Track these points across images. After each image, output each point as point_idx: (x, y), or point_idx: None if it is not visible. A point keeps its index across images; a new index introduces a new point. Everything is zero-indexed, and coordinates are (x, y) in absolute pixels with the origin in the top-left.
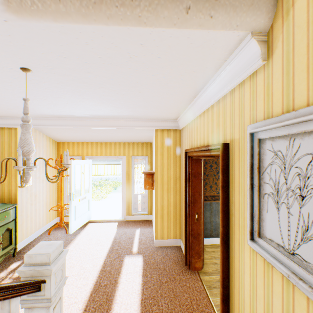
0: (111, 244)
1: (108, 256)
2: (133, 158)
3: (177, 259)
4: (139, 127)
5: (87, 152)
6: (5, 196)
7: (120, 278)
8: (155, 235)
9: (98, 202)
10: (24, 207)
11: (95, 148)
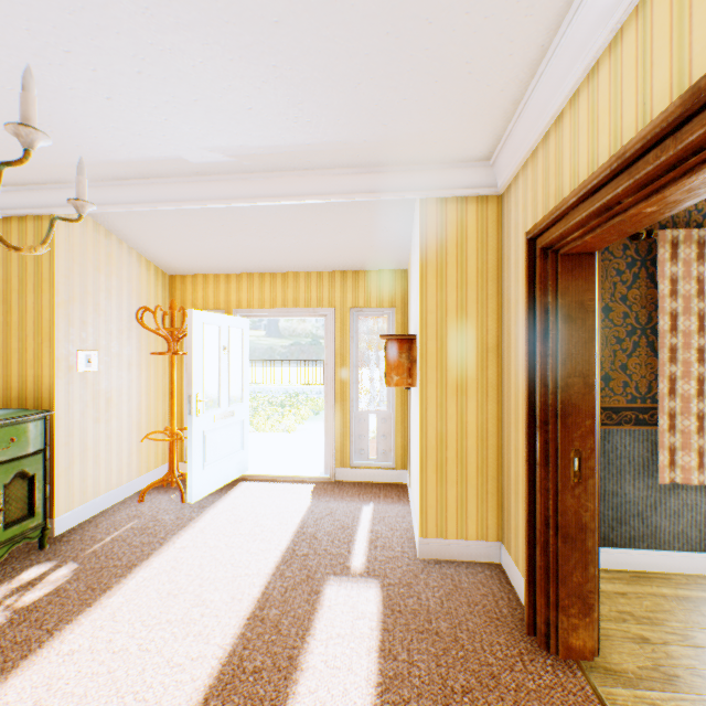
0: (291, 541)
1: (279, 572)
2: (356, 314)
3: (497, 608)
4: (369, 194)
5: (238, 300)
6: (29, 392)
7: (305, 650)
8: (418, 524)
9: (272, 436)
10: (76, 425)
11: (258, 290)
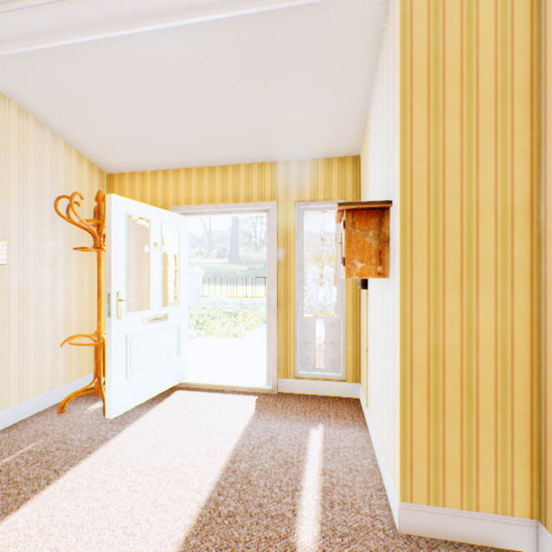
0: (215, 485)
1: None
2: (301, 209)
3: None
4: None
5: (175, 198)
6: None
7: None
8: (398, 480)
9: (220, 341)
10: None
11: (196, 186)
